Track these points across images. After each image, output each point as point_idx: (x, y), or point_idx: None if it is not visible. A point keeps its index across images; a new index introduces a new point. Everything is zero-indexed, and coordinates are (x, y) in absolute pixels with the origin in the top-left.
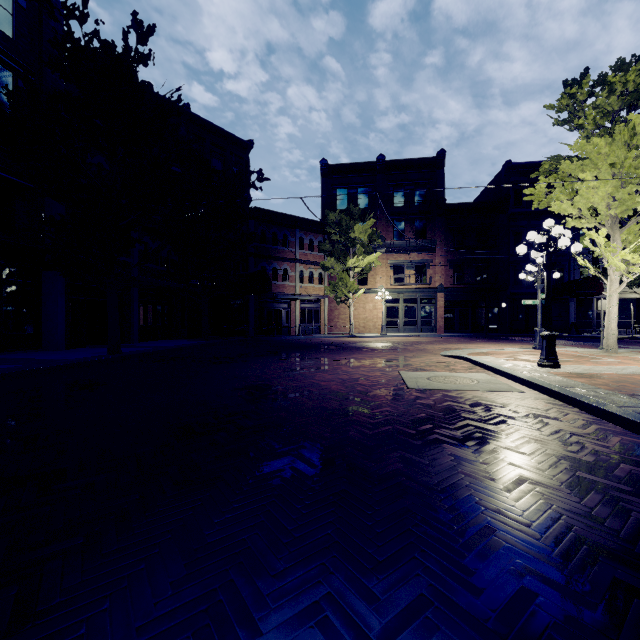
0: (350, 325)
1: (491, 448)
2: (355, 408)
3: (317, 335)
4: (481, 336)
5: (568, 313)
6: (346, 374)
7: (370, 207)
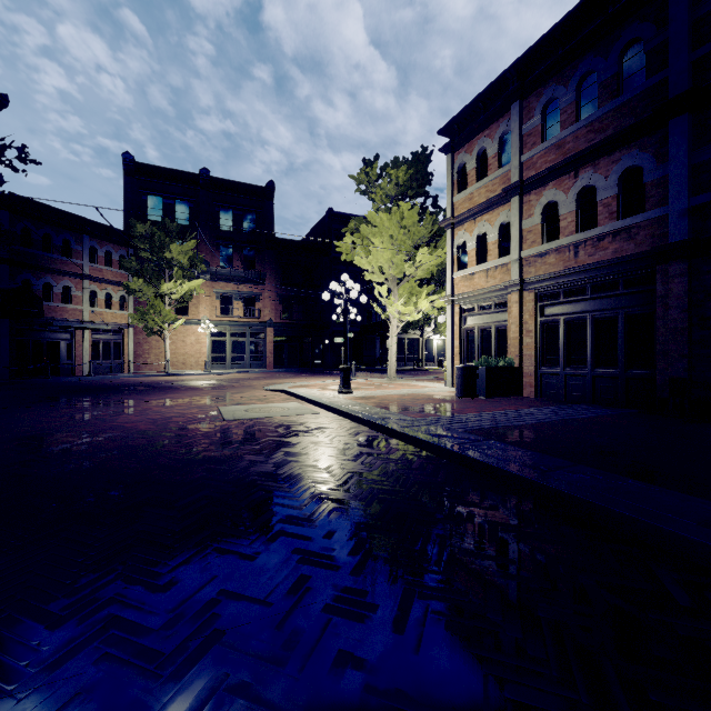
0: (166, 361)
1: (280, 452)
2: (166, 442)
3: (118, 374)
4: (307, 371)
5: (375, 350)
6: (158, 414)
7: (192, 225)
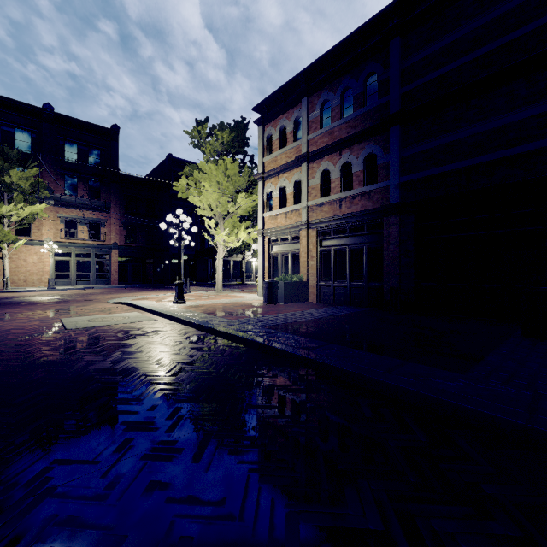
0: (4, 279)
1: (118, 352)
2: (4, 351)
3: None
4: (150, 286)
5: (208, 269)
6: None
7: (34, 154)
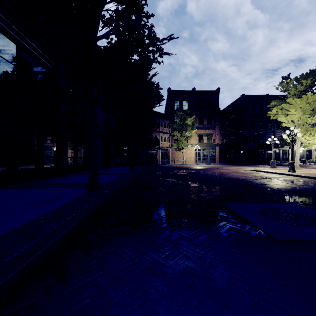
0: (184, 160)
1: None
2: (270, 181)
3: (171, 164)
4: (235, 164)
5: (264, 155)
6: (237, 175)
7: (188, 109)
